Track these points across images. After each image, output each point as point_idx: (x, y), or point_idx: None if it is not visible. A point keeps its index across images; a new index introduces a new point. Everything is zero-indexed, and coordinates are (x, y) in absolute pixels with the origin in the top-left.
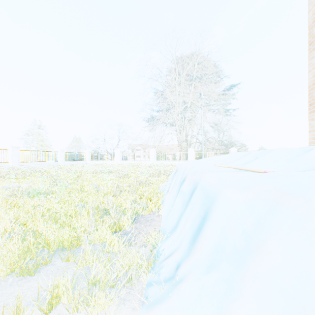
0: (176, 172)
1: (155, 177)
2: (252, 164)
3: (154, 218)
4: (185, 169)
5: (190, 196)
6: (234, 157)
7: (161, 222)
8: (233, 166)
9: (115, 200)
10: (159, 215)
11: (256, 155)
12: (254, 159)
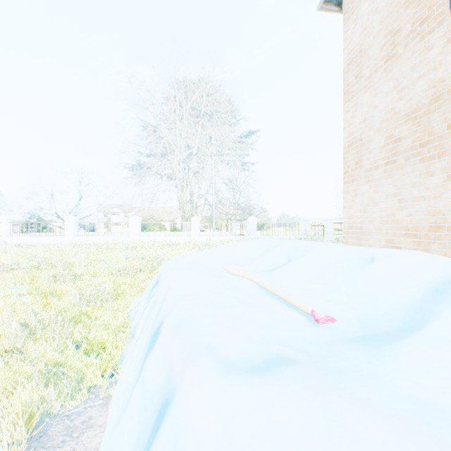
0: (157, 284)
1: (129, 277)
2: (284, 274)
3: (94, 415)
4: (166, 295)
5: (155, 426)
6: (255, 250)
7: (102, 441)
8: (254, 279)
9: (1, 372)
10: (109, 401)
11: (289, 253)
12: (286, 262)
